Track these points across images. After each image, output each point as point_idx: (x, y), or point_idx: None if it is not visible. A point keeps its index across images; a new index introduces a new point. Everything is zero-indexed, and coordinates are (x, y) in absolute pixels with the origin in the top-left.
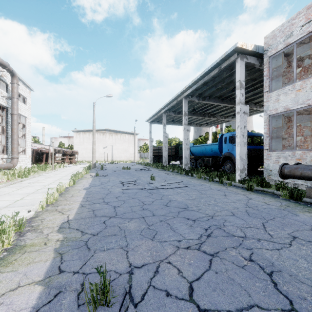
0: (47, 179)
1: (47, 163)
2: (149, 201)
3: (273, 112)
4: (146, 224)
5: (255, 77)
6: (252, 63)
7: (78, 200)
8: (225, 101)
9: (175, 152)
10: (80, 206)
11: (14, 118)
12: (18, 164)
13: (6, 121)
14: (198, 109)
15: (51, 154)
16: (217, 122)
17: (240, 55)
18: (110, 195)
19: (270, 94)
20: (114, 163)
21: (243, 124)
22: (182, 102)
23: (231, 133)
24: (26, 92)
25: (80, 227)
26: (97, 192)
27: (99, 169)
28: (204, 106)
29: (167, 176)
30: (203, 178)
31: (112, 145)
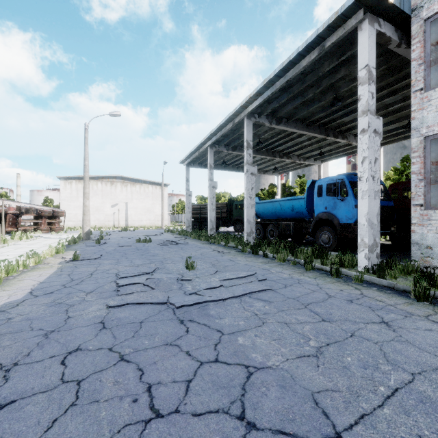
0: None
1: None
2: (175, 377)
3: (435, 130)
4: None
5: None
6: (387, 35)
7: None
8: (312, 127)
9: (227, 213)
10: None
11: None
12: None
13: None
14: (265, 144)
15: (13, 215)
16: (291, 166)
17: (368, 14)
18: (55, 340)
19: (428, 95)
20: (129, 230)
21: (373, 153)
22: (241, 126)
23: (332, 178)
24: None
25: None
26: (23, 324)
27: (93, 243)
28: (276, 137)
29: (219, 258)
30: (288, 262)
31: (127, 201)
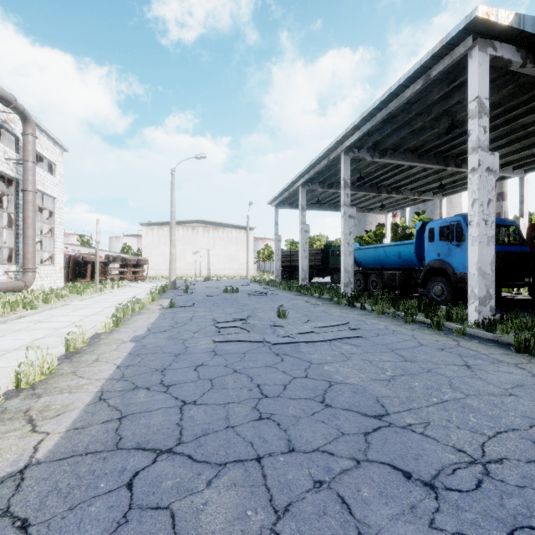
0: (72, 313)
1: (93, 280)
2: (275, 382)
3: None
4: (269, 503)
5: (498, 100)
6: (505, 58)
7: (102, 374)
8: (426, 157)
9: (322, 261)
10: (94, 400)
11: (27, 198)
12: (39, 282)
13: (15, 204)
14: (368, 179)
15: (102, 264)
16: (403, 203)
17: (478, 40)
18: (184, 359)
19: None
20: (212, 280)
21: (486, 195)
22: (337, 162)
23: (446, 219)
24: (54, 153)
25: (40, 514)
26: (156, 349)
27: (181, 293)
28: (381, 170)
29: (311, 309)
30: (388, 315)
31: (209, 248)
